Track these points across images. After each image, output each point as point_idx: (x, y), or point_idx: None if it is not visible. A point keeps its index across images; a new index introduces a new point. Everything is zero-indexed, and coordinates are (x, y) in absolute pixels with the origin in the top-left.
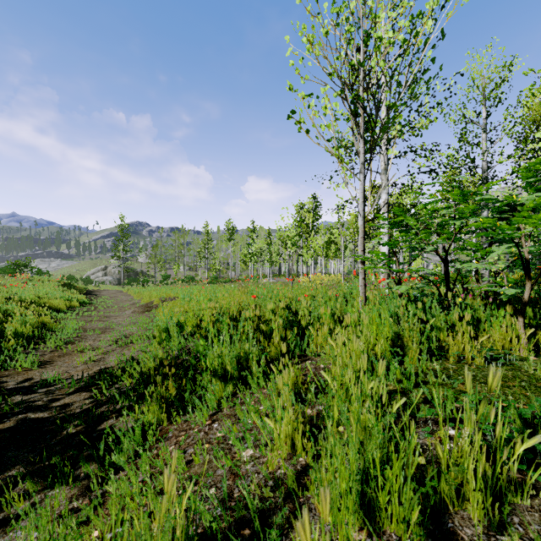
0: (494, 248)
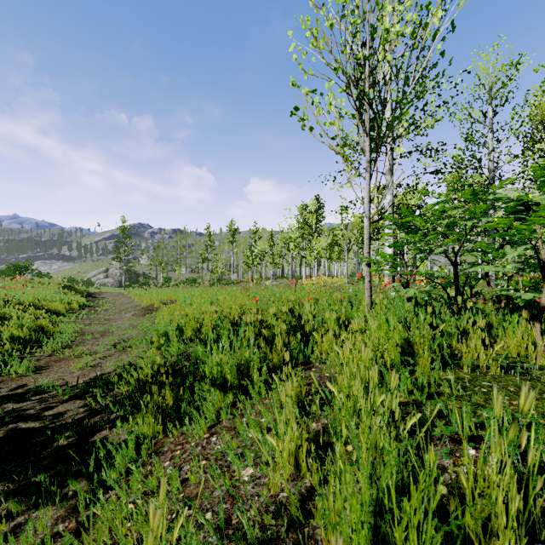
0: (508, 250)
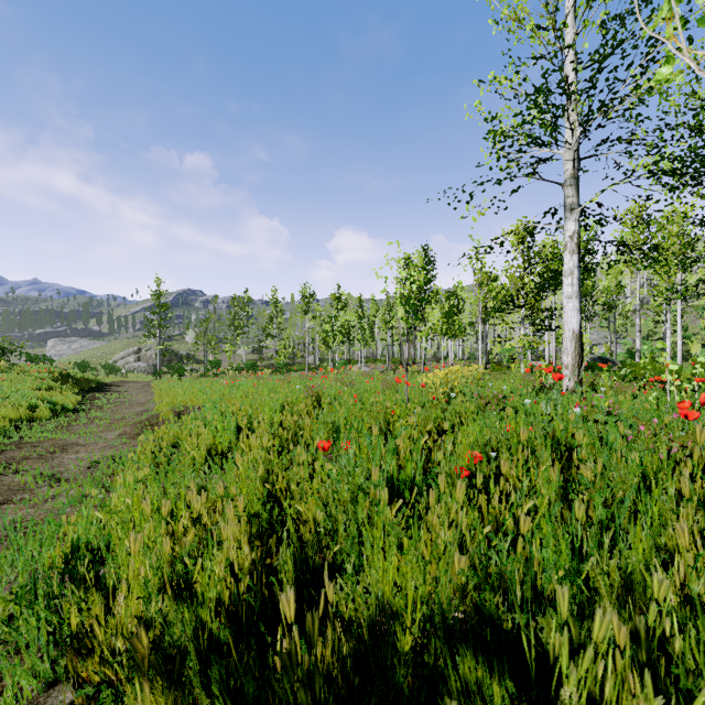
0: None
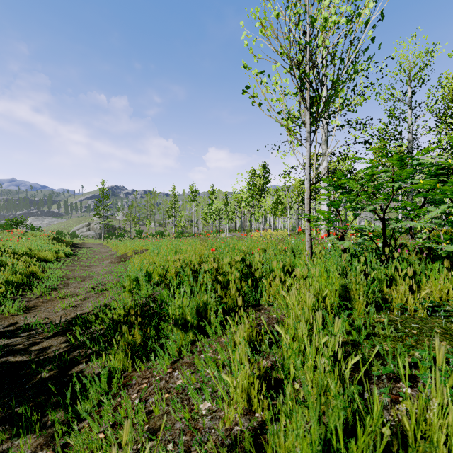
0: (430, 208)
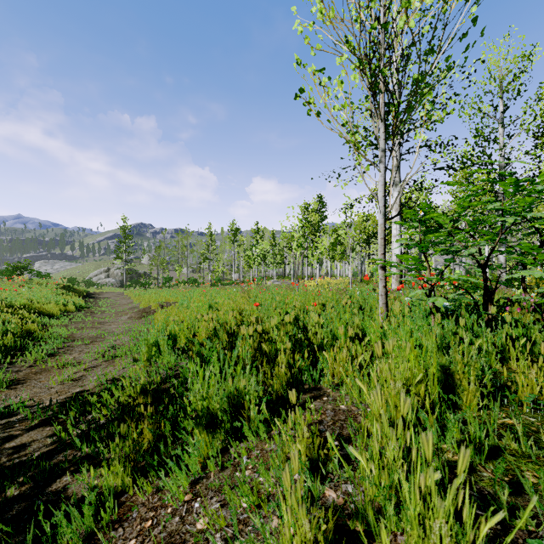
0: None
